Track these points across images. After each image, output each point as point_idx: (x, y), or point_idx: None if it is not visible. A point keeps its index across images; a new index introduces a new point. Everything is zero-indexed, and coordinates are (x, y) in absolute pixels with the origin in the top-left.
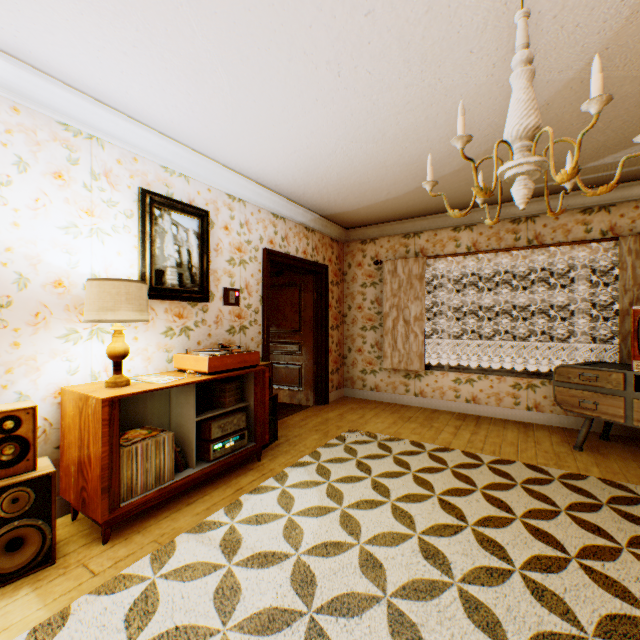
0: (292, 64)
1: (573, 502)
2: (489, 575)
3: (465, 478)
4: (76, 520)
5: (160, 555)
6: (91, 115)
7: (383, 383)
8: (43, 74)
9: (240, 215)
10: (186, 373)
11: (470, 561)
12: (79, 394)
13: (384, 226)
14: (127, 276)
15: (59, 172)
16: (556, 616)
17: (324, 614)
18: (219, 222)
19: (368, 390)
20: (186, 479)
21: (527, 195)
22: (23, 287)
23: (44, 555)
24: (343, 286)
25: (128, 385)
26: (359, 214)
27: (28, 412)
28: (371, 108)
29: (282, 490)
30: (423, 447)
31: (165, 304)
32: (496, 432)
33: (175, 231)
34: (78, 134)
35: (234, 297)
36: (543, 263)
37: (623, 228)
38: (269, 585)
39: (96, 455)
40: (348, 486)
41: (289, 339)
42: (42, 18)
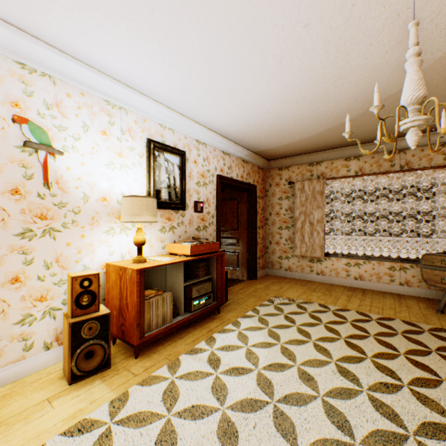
0: (251, 58)
1: (440, 346)
2: (386, 387)
3: (360, 328)
4: (115, 344)
5: (172, 366)
6: (122, 94)
7: (294, 265)
8: (98, 72)
9: (203, 153)
10: (175, 255)
11: (372, 379)
12: (119, 267)
13: (295, 158)
14: (140, 194)
15: (104, 131)
16: (436, 413)
17: (282, 403)
18: (191, 158)
19: (283, 270)
20: (179, 322)
21: (417, 140)
22: (86, 201)
23: (104, 362)
24: (265, 199)
25: (145, 262)
26: (278, 150)
27: (95, 276)
28: (298, 82)
29: (238, 331)
30: (328, 308)
31: (161, 211)
32: (378, 300)
33: (166, 165)
34: (114, 107)
35: (200, 207)
36: (412, 182)
37: None
38: (243, 386)
39: (132, 304)
40: (281, 331)
41: (230, 235)
42: (105, 40)
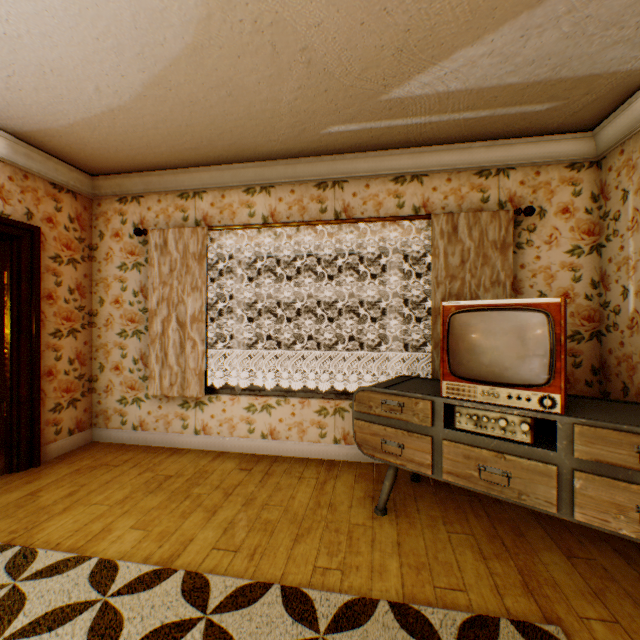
0: None
1: None
2: None
3: None
4: None
5: None
6: None
7: (152, 417)
8: None
9: None
10: None
11: None
12: None
13: (150, 176)
14: None
15: None
16: None
17: None
18: None
19: (130, 429)
20: None
21: None
22: None
23: None
24: (92, 267)
25: None
26: (87, 141)
27: None
28: None
29: None
30: (116, 577)
31: None
32: (284, 492)
33: None
34: None
35: None
36: (354, 245)
37: (436, 205)
38: None
39: None
40: None
41: None
42: None
